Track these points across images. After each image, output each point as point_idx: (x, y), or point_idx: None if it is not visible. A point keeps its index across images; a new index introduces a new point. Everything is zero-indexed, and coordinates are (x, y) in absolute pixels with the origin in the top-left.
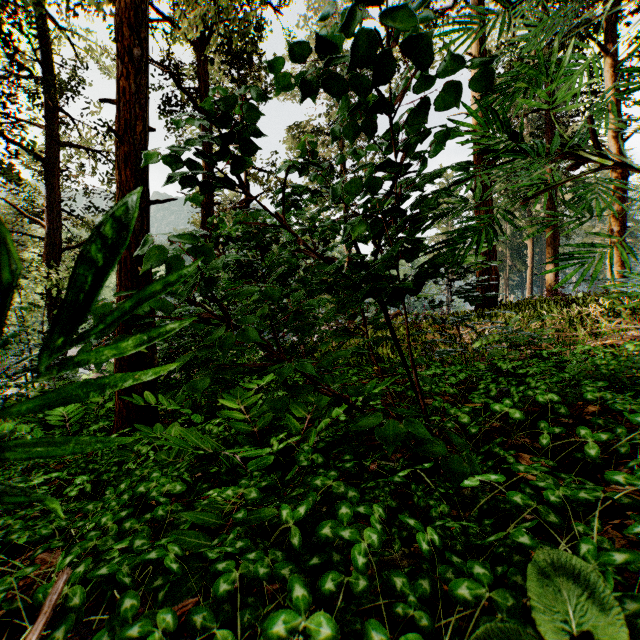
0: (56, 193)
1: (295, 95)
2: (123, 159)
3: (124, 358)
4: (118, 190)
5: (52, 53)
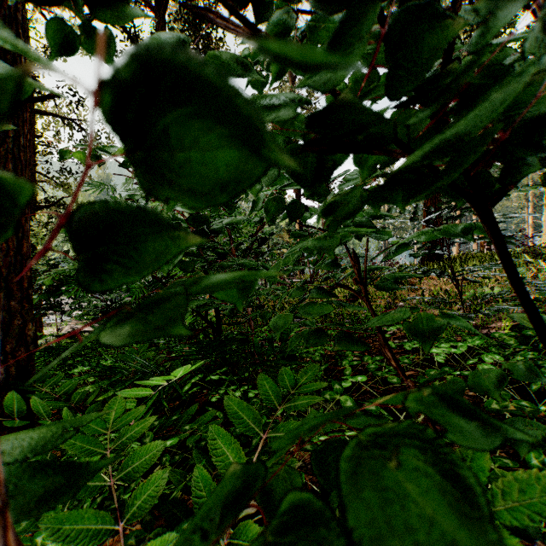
0: (31, 156)
1: None
2: None
3: None
4: None
5: (25, 26)
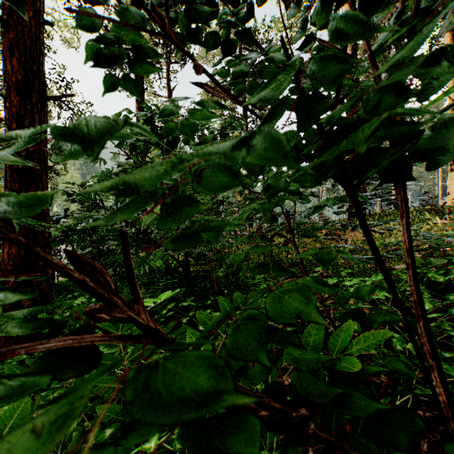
0: None
1: (209, 61)
2: (10, 47)
3: (8, 268)
4: (4, 81)
5: None
